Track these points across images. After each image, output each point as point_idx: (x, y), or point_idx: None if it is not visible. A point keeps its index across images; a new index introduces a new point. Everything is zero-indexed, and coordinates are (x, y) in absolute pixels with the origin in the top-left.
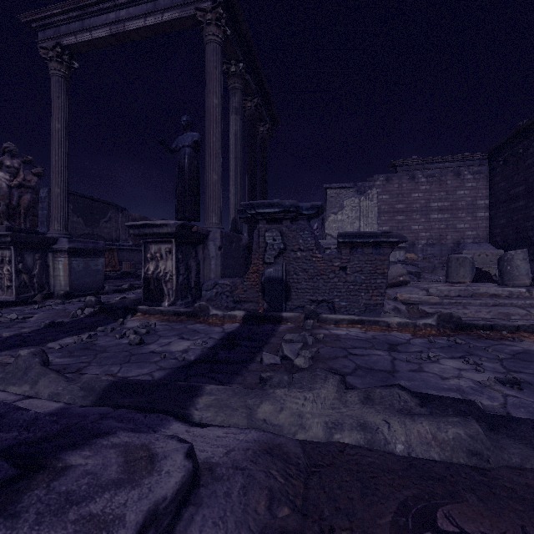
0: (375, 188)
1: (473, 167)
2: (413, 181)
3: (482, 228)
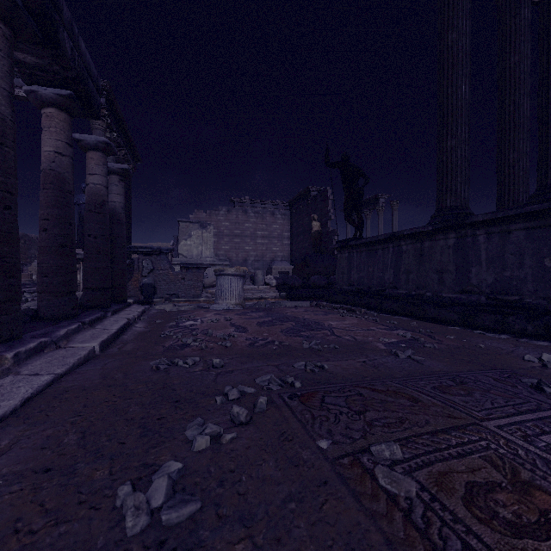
0: (212, 225)
1: (282, 210)
2: (246, 214)
3: (286, 251)
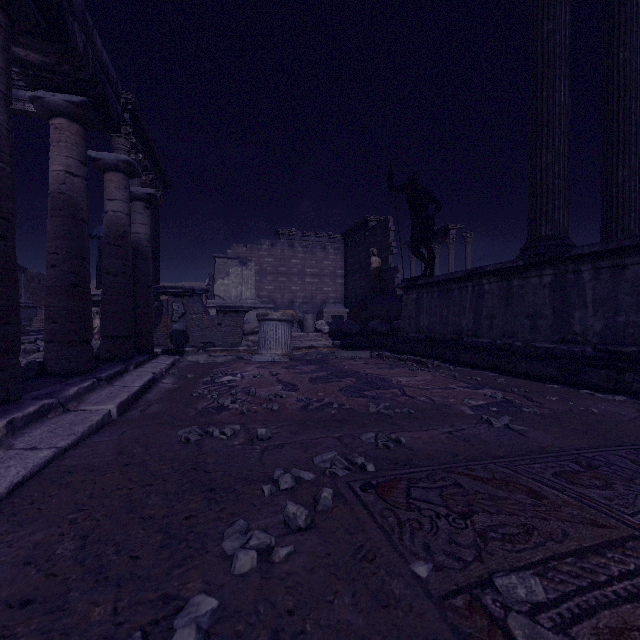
0: (253, 262)
1: (334, 244)
2: (293, 249)
3: (340, 291)
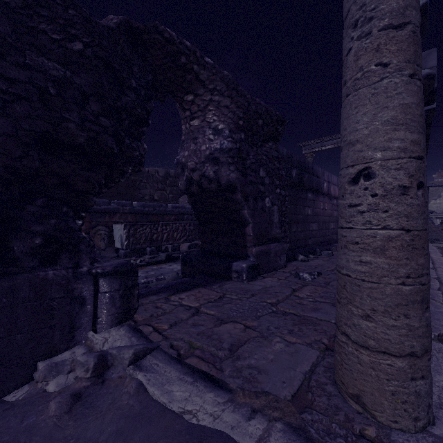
0: None
1: None
2: None
3: None
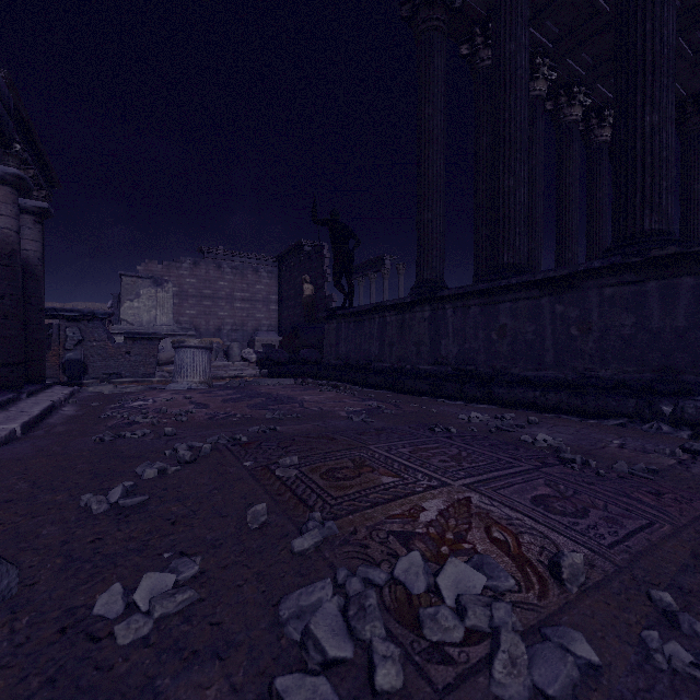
0: (171, 283)
1: (268, 267)
2: (220, 270)
3: (274, 318)
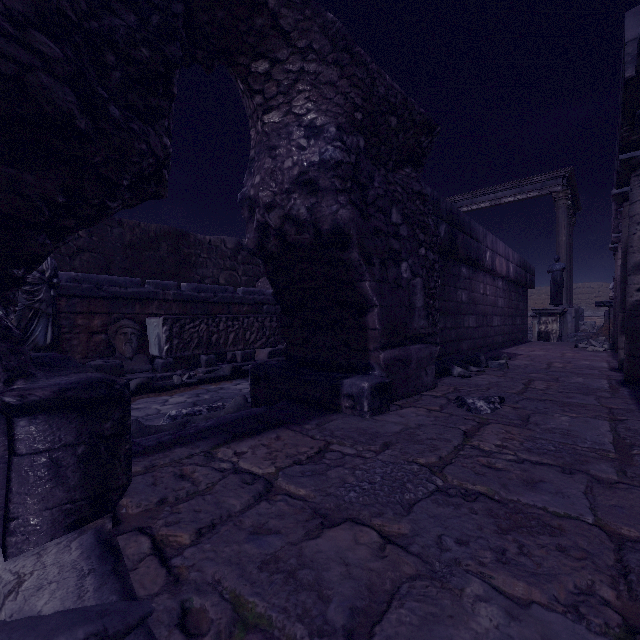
0: None
1: None
2: None
3: None
